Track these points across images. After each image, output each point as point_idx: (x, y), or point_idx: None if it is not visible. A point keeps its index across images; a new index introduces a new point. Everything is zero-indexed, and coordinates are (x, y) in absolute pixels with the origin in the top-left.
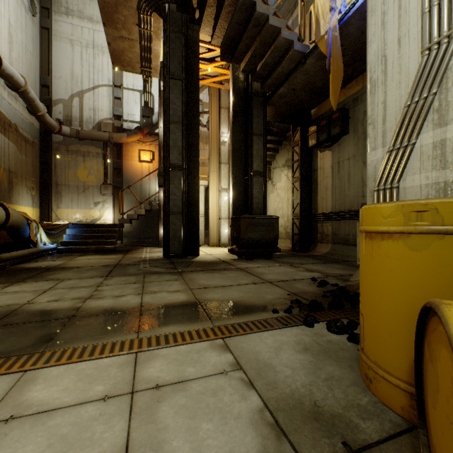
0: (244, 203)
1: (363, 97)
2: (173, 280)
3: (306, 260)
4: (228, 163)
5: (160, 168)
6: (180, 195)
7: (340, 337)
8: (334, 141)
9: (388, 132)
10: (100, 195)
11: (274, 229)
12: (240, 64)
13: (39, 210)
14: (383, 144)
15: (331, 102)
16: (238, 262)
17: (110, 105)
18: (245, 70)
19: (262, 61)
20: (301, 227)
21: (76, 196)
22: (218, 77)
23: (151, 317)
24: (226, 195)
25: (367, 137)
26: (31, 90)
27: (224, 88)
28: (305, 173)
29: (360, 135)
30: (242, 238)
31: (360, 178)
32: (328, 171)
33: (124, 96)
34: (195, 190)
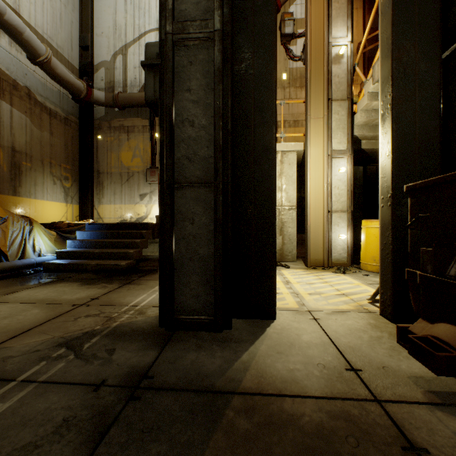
0: (439, 144)
1: None
2: None
3: None
4: (346, 99)
5: (149, 47)
6: (209, 125)
7: None
8: None
9: None
10: (146, 184)
11: None
12: None
13: (79, 207)
14: None
15: None
16: None
17: None
18: None
19: None
20: None
21: (119, 187)
22: None
23: None
24: (342, 163)
25: None
26: (7, 10)
27: None
28: None
29: None
30: None
31: None
32: None
33: None
34: (262, 114)
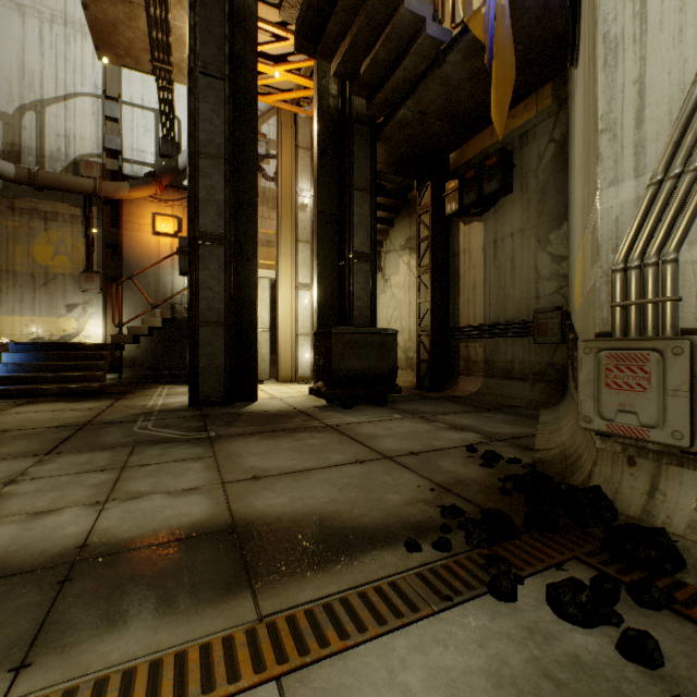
0: (338, 308)
1: (537, 130)
2: (190, 460)
3: (444, 406)
4: (310, 242)
5: (181, 238)
6: (221, 291)
7: (597, 642)
8: (488, 204)
9: (650, 143)
10: (78, 292)
11: (391, 353)
12: (330, 61)
13: None
14: (637, 171)
15: (494, 125)
16: (328, 412)
17: (97, 131)
18: (340, 73)
19: (370, 55)
20: (432, 349)
21: (29, 292)
22: (293, 92)
23: (90, 590)
24: (307, 294)
25: (597, 160)
26: None
27: (303, 112)
28: (439, 260)
29: (532, 195)
30: (334, 368)
31: (532, 267)
32: (477, 256)
33: (126, 117)
34: (250, 283)
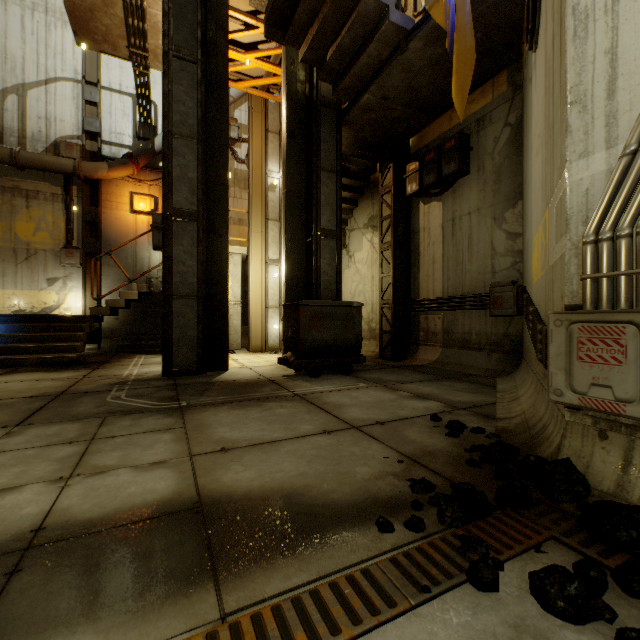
0: (305, 282)
1: (493, 115)
2: (160, 431)
3: (406, 374)
4: (279, 220)
5: (155, 215)
6: (194, 265)
7: None
8: (447, 185)
9: (622, 114)
10: (58, 267)
11: (356, 325)
12: (298, 48)
13: None
14: (608, 142)
15: (456, 107)
16: (296, 381)
17: (77, 114)
18: (308, 59)
19: (336, 42)
20: (394, 321)
21: (11, 267)
22: (263, 79)
23: (39, 583)
24: (276, 270)
25: (567, 132)
26: None
27: (272, 98)
28: (400, 237)
29: (489, 176)
30: (302, 339)
31: (489, 244)
32: (436, 233)
33: (105, 101)
34: (222, 258)
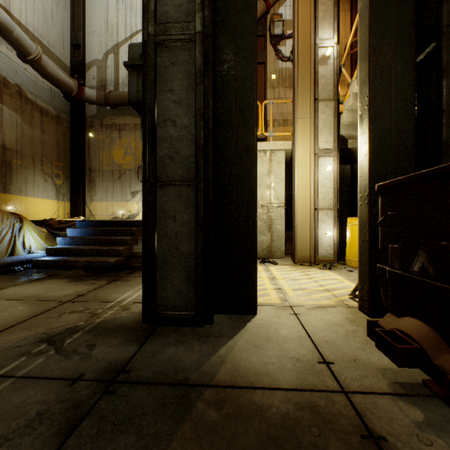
0: (413, 144)
1: None
2: None
3: None
4: (333, 99)
5: (132, 47)
6: (191, 124)
7: None
8: None
9: None
10: (138, 182)
11: None
12: None
13: (71, 204)
14: None
15: None
16: None
17: None
18: None
19: None
20: None
21: (110, 184)
22: None
23: None
24: (328, 161)
25: None
26: None
27: None
28: None
29: None
30: None
31: None
32: None
33: None
34: (244, 114)
